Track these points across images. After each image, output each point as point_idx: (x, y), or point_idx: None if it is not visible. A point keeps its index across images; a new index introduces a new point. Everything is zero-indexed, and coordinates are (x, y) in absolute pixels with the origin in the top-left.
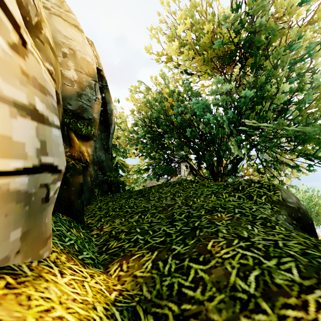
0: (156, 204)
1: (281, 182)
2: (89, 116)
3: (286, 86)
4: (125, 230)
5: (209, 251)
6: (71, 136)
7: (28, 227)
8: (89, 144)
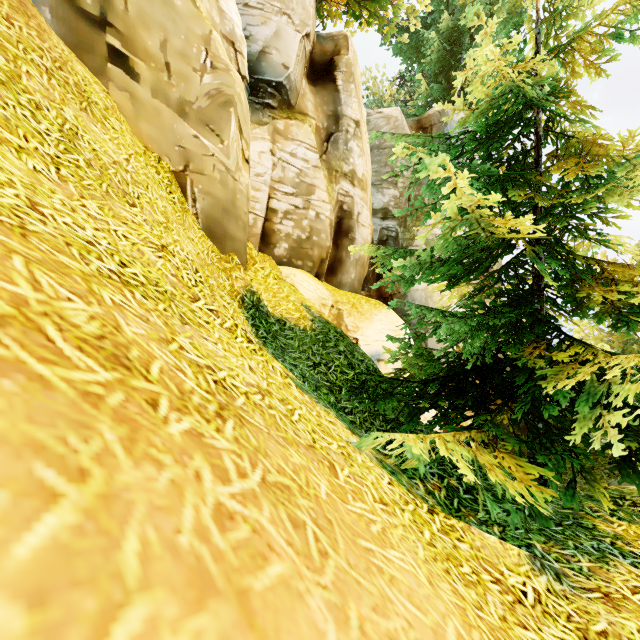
0: None
1: None
2: None
3: None
4: None
5: None
6: None
7: None
8: None
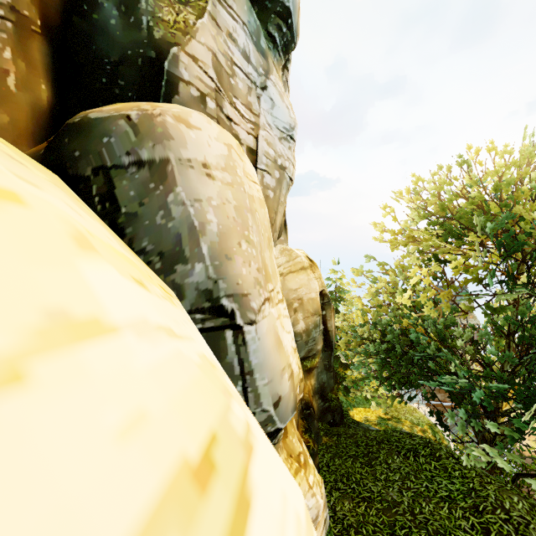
0: (382, 493)
1: None
2: (313, 352)
3: None
4: (353, 525)
5: None
6: None
7: None
8: (312, 374)
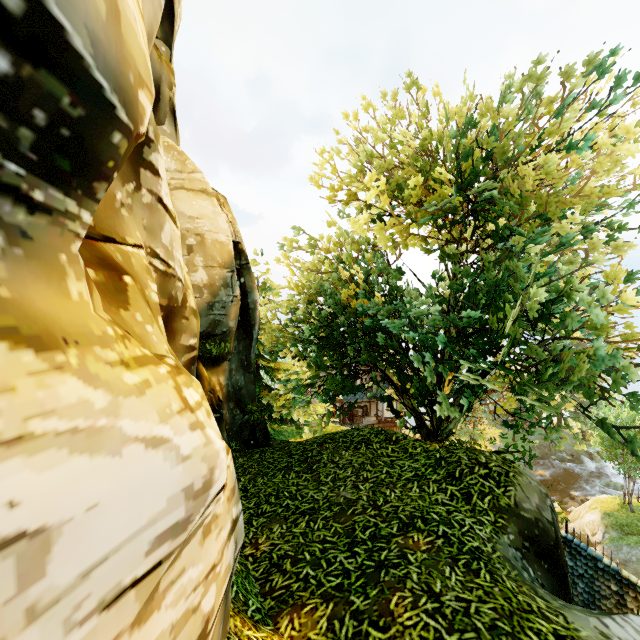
0: (331, 497)
1: (557, 413)
2: (223, 329)
3: (540, 294)
4: (289, 553)
5: (392, 611)
6: (199, 370)
7: (224, 615)
8: (222, 368)
